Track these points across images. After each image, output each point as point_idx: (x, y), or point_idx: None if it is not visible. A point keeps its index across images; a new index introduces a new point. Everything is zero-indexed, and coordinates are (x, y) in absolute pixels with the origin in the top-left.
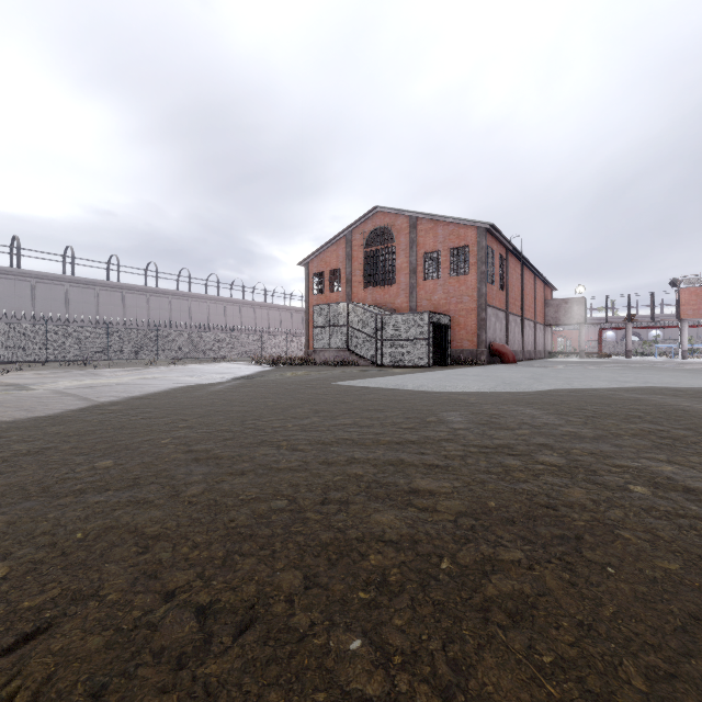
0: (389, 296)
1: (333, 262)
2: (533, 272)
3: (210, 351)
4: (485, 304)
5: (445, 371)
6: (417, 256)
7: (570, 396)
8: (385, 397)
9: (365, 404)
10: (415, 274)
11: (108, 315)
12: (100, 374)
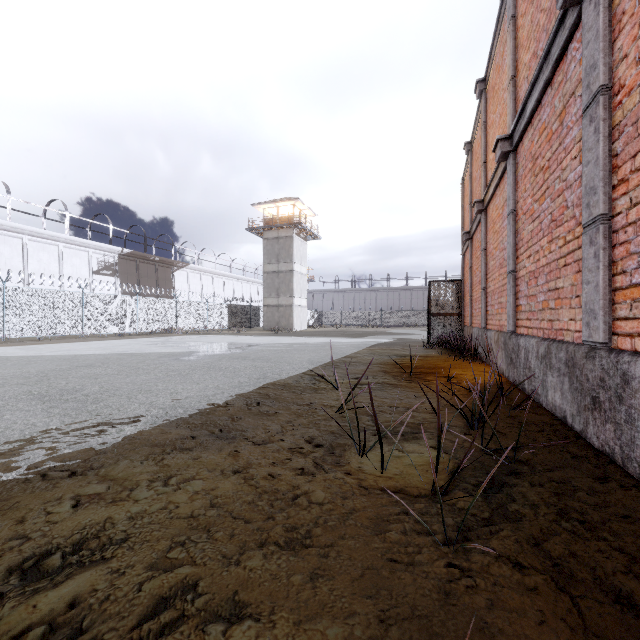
0: None
1: None
2: None
3: None
4: None
5: None
6: None
7: None
8: None
9: None
10: None
11: None
12: None
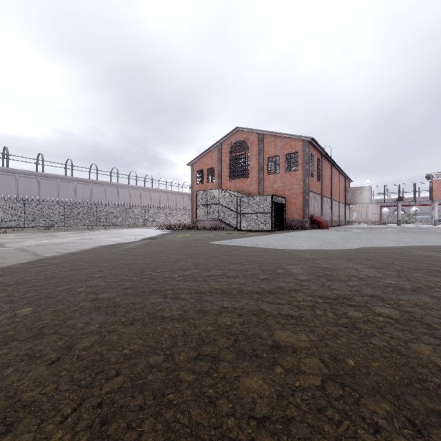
0: (246, 185)
1: (210, 163)
2: (338, 170)
3: (130, 220)
4: (308, 190)
5: (283, 234)
6: (263, 159)
7: (377, 253)
8: (245, 253)
9: (231, 258)
10: (262, 171)
11: (65, 197)
12: (57, 236)
